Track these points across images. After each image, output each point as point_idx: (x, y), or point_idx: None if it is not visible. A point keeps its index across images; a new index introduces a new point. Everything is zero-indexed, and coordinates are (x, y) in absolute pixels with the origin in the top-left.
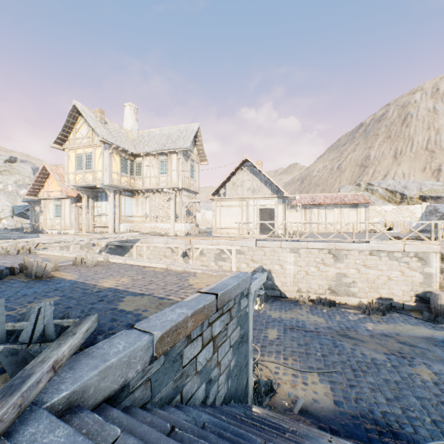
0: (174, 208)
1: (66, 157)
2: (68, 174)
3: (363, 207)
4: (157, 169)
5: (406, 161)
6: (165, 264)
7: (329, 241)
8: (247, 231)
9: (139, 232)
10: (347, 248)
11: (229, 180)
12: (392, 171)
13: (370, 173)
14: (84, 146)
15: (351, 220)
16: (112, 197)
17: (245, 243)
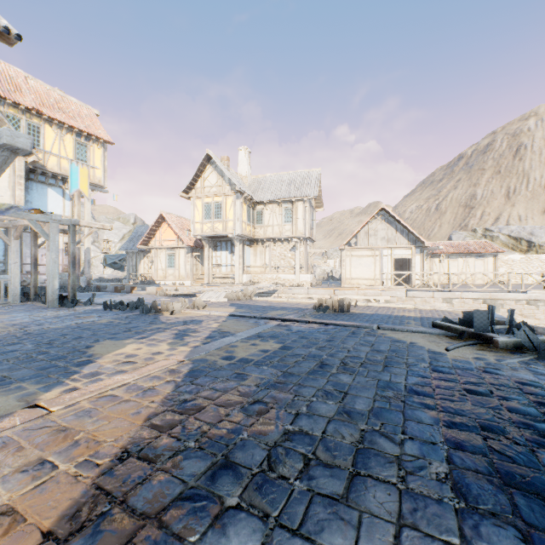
0: (299, 258)
1: (191, 206)
2: (194, 223)
3: (491, 256)
4: (281, 217)
5: (522, 202)
6: (413, 305)
7: (480, 291)
8: (380, 282)
9: (259, 283)
10: (503, 297)
11: (361, 229)
12: (505, 213)
13: (478, 216)
14: (213, 195)
15: (477, 270)
16: (238, 247)
17: (394, 294)
